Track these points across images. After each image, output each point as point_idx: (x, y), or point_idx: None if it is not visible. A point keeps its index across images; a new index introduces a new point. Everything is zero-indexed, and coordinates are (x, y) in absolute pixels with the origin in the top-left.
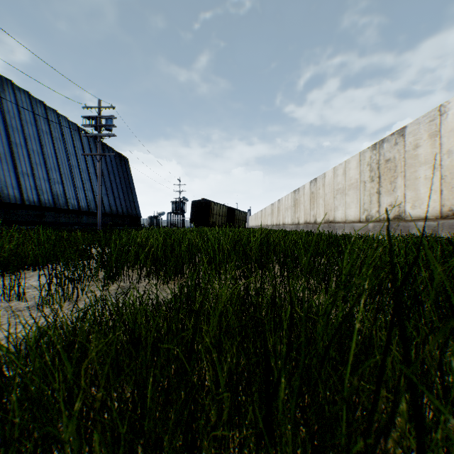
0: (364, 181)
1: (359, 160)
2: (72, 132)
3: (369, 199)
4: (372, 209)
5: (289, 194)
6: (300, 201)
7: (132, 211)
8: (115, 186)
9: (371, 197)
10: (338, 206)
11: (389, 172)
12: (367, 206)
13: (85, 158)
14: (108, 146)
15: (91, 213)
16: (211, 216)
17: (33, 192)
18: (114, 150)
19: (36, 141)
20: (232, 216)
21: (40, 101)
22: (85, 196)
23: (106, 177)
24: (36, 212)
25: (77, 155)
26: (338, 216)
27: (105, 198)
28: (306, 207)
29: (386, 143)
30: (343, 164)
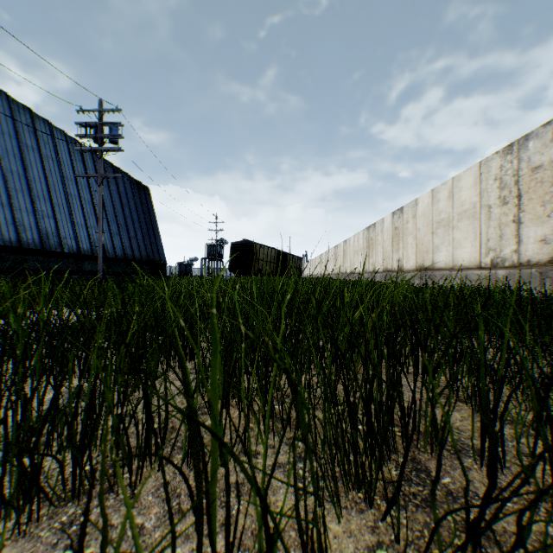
0: (489, 206)
1: (478, 174)
2: (71, 150)
3: (499, 233)
4: (503, 248)
5: (360, 232)
6: (376, 240)
7: (154, 255)
8: (131, 223)
9: (502, 229)
10: (439, 246)
11: (541, 187)
12: (493, 243)
13: (89, 185)
14: (123, 171)
15: (96, 257)
16: (256, 262)
17: (10, 228)
18: (130, 176)
19: (17, 159)
20: (283, 262)
21: (25, 107)
22: (88, 235)
23: (119, 211)
24: (14, 256)
25: (78, 181)
26: (440, 259)
27: (116, 238)
28: (386, 249)
29: (533, 141)
30: (449, 183)
